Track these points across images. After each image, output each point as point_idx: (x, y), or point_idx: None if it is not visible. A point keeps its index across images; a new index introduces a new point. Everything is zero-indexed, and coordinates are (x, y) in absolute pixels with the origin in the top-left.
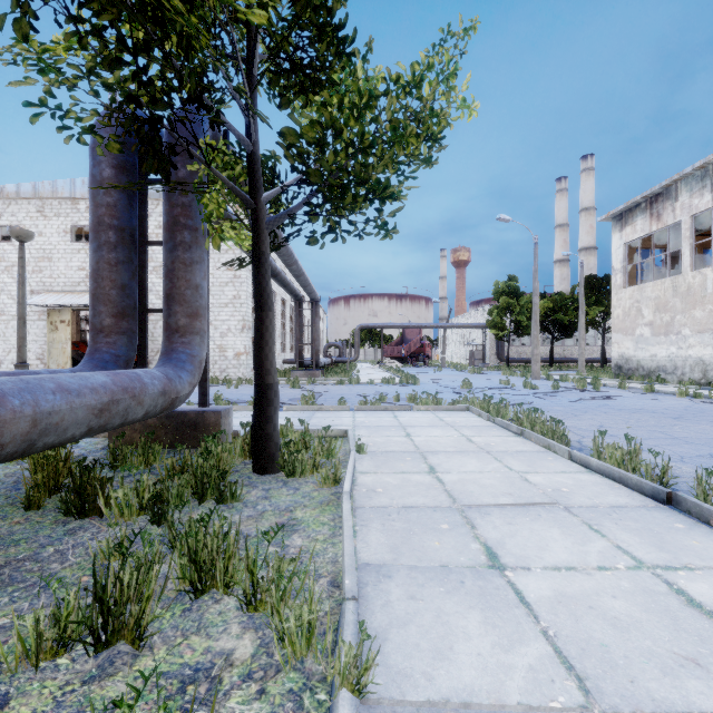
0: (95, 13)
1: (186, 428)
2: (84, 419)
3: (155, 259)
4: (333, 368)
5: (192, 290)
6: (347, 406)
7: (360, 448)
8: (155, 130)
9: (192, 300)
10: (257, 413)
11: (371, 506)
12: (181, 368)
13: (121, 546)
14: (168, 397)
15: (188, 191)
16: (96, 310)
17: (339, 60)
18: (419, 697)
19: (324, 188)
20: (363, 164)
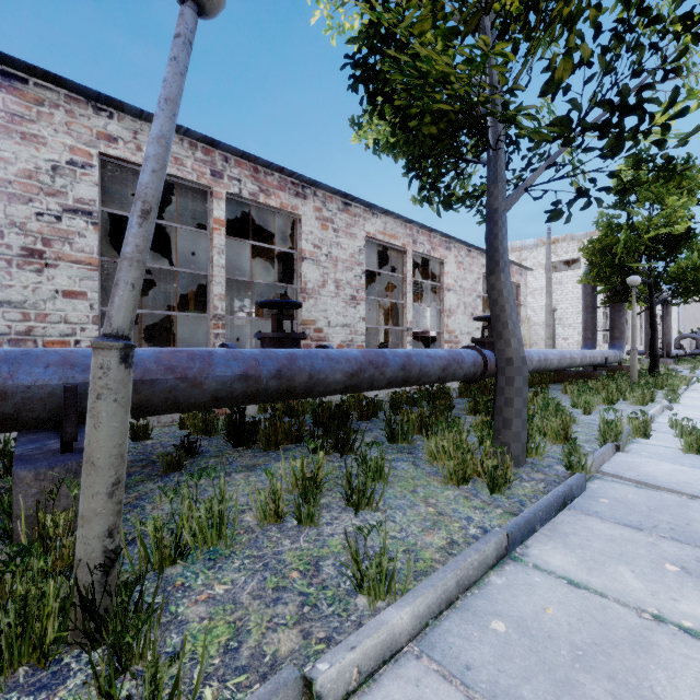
0: (613, 273)
1: (614, 371)
2: (612, 359)
3: (530, 286)
4: (686, 359)
5: (621, 325)
6: (695, 374)
7: (698, 381)
8: (625, 292)
9: (621, 328)
10: (651, 364)
11: (698, 387)
12: (619, 350)
13: (640, 373)
14: (620, 357)
15: (629, 301)
16: (586, 333)
17: (686, 241)
18: (698, 390)
19: (680, 293)
20: (697, 284)
